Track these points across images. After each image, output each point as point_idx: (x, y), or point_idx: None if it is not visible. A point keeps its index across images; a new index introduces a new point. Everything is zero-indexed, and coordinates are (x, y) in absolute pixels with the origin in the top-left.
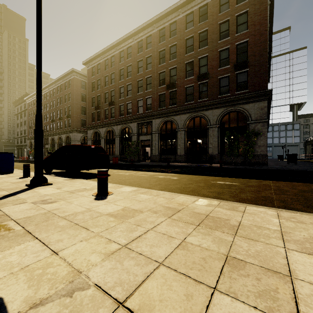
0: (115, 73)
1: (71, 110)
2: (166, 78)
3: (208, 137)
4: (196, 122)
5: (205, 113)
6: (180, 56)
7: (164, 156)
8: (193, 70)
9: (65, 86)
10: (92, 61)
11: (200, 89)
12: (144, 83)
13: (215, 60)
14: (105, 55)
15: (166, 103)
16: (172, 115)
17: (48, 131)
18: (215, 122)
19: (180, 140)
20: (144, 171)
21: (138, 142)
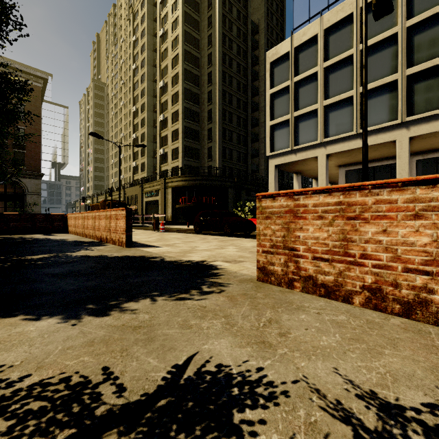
0: None
1: None
2: None
3: None
4: None
5: None
6: None
7: None
8: None
9: None
10: None
11: None
12: None
13: None
14: None
15: None
16: None
17: None
18: None
19: None
20: None
21: None
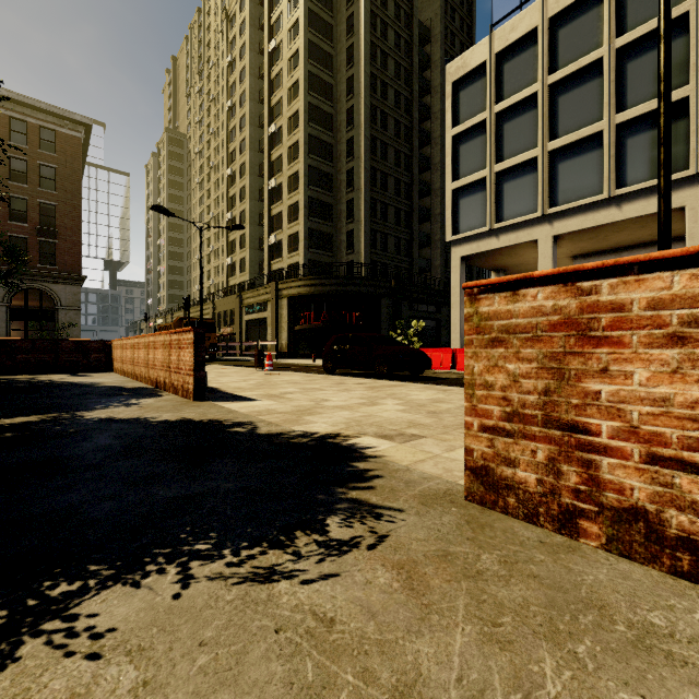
0: None
1: None
2: None
3: None
4: None
5: None
6: None
7: None
8: None
9: None
10: None
11: None
12: None
13: (2, 205)
14: None
15: None
16: None
17: None
18: (3, 298)
19: None
20: None
21: None
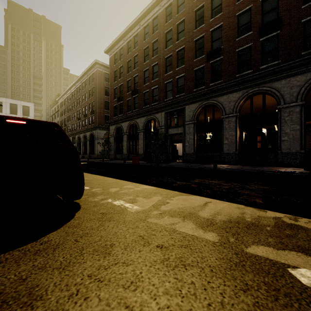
0: (139, 54)
1: (94, 106)
2: (205, 46)
3: (280, 123)
4: (245, 109)
5: (274, 86)
6: (227, 8)
7: (202, 154)
8: (251, 21)
9: (89, 81)
10: (114, 47)
11: (263, 49)
12: (174, 59)
13: None
14: (128, 35)
15: (205, 80)
16: (215, 96)
17: (75, 130)
18: (295, 97)
19: (228, 130)
20: (181, 190)
21: (166, 136)
